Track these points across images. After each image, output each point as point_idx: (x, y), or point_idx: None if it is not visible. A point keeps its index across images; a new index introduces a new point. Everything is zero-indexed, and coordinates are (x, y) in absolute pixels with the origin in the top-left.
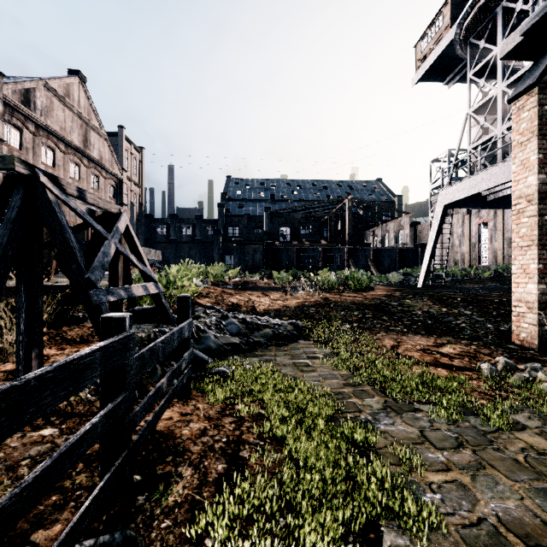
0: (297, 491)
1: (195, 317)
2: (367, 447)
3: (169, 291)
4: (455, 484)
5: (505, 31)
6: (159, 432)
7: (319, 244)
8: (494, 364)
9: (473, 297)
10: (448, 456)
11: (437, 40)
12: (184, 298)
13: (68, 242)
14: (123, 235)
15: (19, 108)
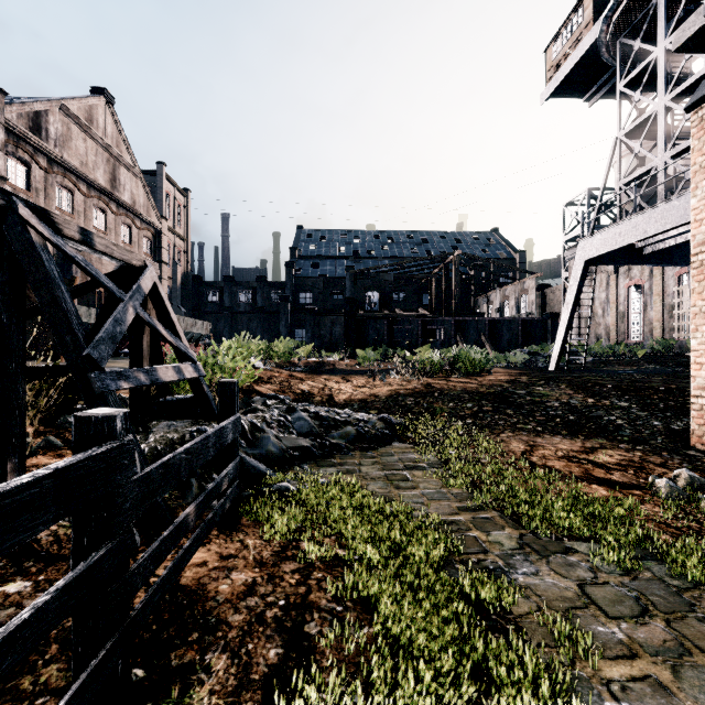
0: (396, 698)
1: (250, 410)
2: (500, 613)
3: (217, 374)
4: (649, 683)
5: (668, 27)
6: (183, 589)
7: (417, 313)
8: (672, 479)
9: (629, 383)
10: (629, 631)
11: (575, 42)
12: (227, 385)
13: (60, 303)
14: (149, 297)
15: (26, 137)
